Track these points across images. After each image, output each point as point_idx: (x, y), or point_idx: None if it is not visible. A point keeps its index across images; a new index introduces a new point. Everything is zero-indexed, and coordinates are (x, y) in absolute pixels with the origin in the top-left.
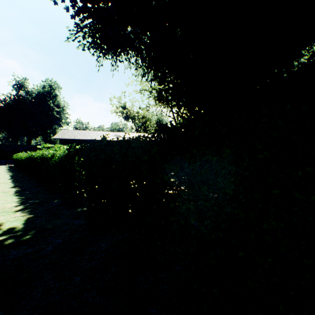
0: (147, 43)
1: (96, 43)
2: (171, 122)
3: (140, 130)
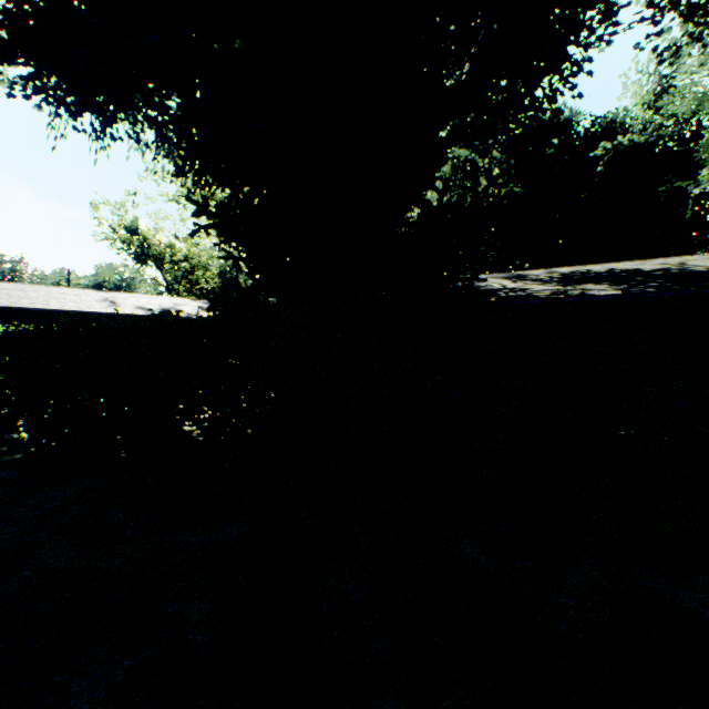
0: (178, 116)
1: (47, 89)
2: (222, 287)
3: (179, 289)
